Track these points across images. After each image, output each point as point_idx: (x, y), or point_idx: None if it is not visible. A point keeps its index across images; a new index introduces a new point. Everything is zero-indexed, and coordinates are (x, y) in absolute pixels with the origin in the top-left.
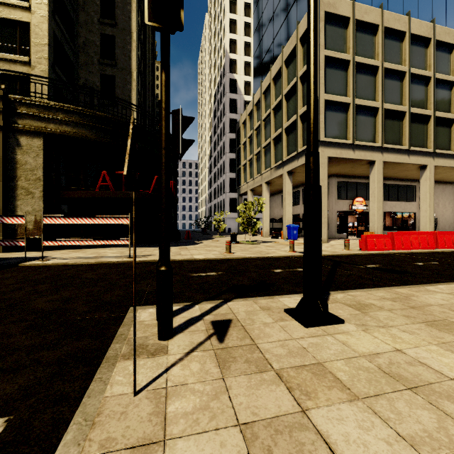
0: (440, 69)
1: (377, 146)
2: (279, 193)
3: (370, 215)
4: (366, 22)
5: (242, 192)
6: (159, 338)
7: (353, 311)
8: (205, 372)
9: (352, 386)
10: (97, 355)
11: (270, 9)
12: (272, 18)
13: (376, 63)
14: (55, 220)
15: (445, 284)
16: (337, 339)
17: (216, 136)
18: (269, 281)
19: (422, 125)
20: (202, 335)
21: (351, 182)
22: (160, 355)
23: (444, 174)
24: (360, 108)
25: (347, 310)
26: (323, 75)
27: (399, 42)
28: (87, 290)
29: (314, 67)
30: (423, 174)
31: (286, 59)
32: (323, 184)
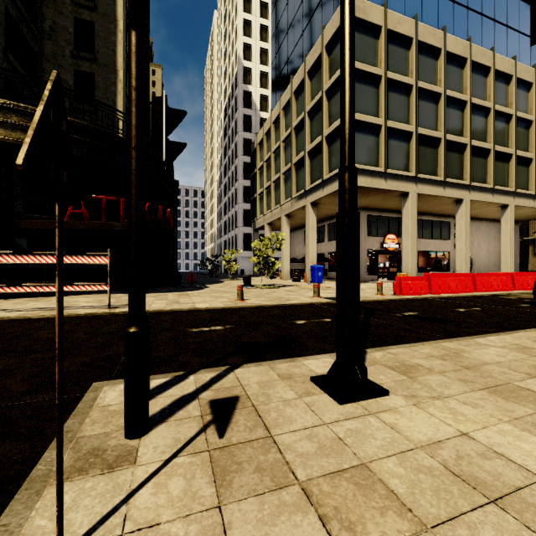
0: (476, 94)
1: (410, 176)
2: (302, 228)
3: (403, 254)
4: (399, 33)
5: (258, 226)
6: (126, 435)
7: (398, 375)
8: (191, 495)
9: (415, 505)
10: (18, 472)
11: (291, 10)
12: (293, 21)
13: (410, 81)
14: (1, 258)
15: (495, 335)
16: (383, 421)
17: (227, 159)
18: (290, 336)
19: (458, 154)
20: (194, 426)
21: (382, 217)
22: (123, 466)
23: (480, 209)
24: (393, 131)
25: (391, 375)
26: None
27: (434, 59)
28: (35, 357)
29: (350, 52)
30: (458, 209)
31: (310, 70)
32: None
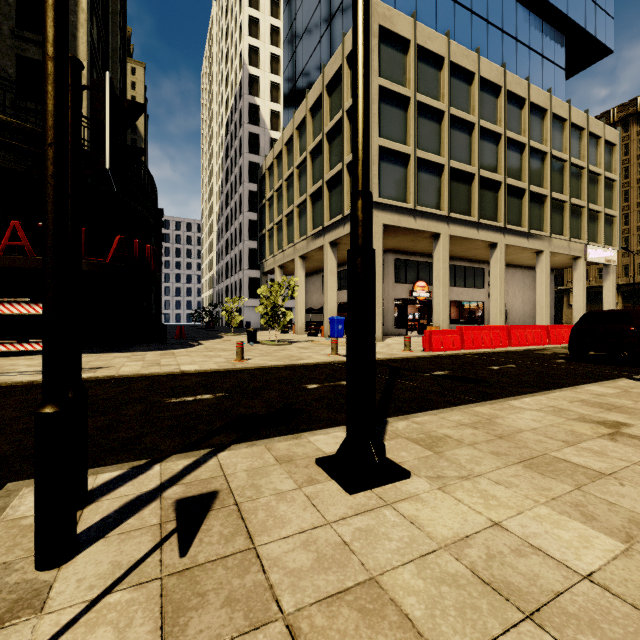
0: (511, 127)
1: (442, 215)
2: (320, 272)
3: (435, 304)
4: (430, 50)
5: (267, 269)
6: (36, 565)
7: (422, 451)
8: None
9: (434, 634)
10: None
11: (307, 11)
12: (310, 24)
13: (441, 106)
14: None
15: (530, 397)
16: (401, 513)
17: (229, 186)
18: (297, 405)
19: (492, 193)
20: (146, 541)
21: (411, 261)
22: (20, 618)
23: (515, 255)
24: (423, 162)
25: (414, 450)
26: (377, 112)
27: (468, 84)
28: None
29: (364, 48)
30: (493, 255)
31: (329, 84)
32: (377, 261)
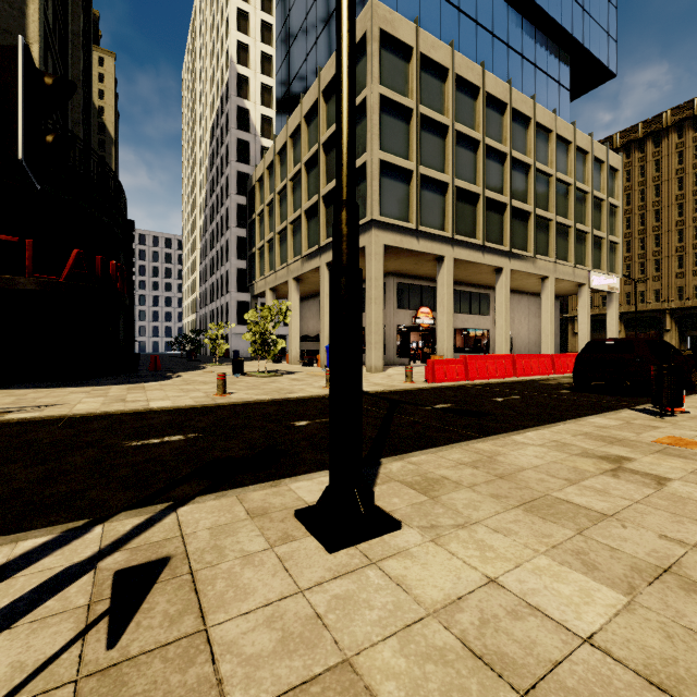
0: (517, 147)
1: (446, 236)
2: (316, 296)
3: (439, 332)
4: (433, 60)
5: (258, 292)
6: None
7: (417, 496)
8: None
9: None
10: None
11: (302, 8)
12: (305, 23)
13: (445, 121)
14: None
15: (534, 430)
16: (387, 574)
17: (215, 197)
18: (281, 445)
19: (498, 215)
20: (65, 630)
21: (415, 285)
22: None
23: (520, 281)
24: (426, 180)
25: (408, 495)
26: (378, 122)
27: (473, 99)
28: None
29: (349, 36)
30: (498, 280)
31: (326, 90)
32: (378, 285)
